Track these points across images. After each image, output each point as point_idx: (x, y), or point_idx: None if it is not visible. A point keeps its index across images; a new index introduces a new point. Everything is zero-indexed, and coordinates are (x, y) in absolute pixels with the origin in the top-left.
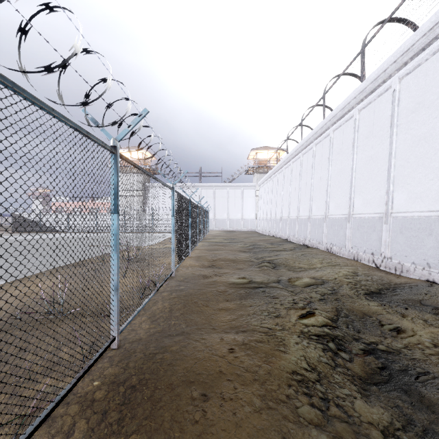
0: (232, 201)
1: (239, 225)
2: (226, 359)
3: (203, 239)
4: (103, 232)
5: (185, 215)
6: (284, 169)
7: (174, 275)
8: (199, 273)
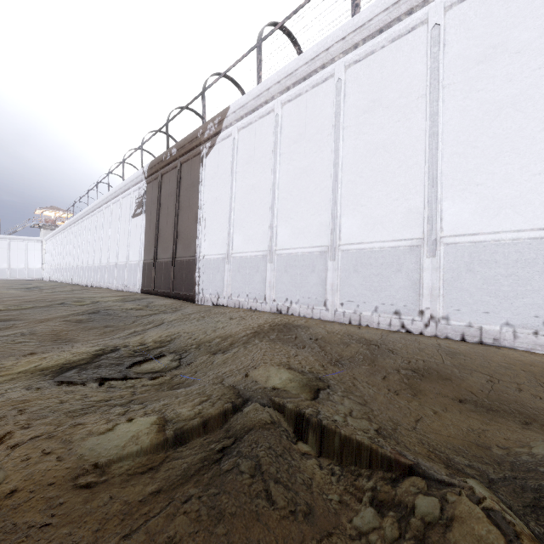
0: (14, 252)
1: (22, 274)
2: None
3: None
4: None
5: None
6: (57, 236)
7: None
8: None
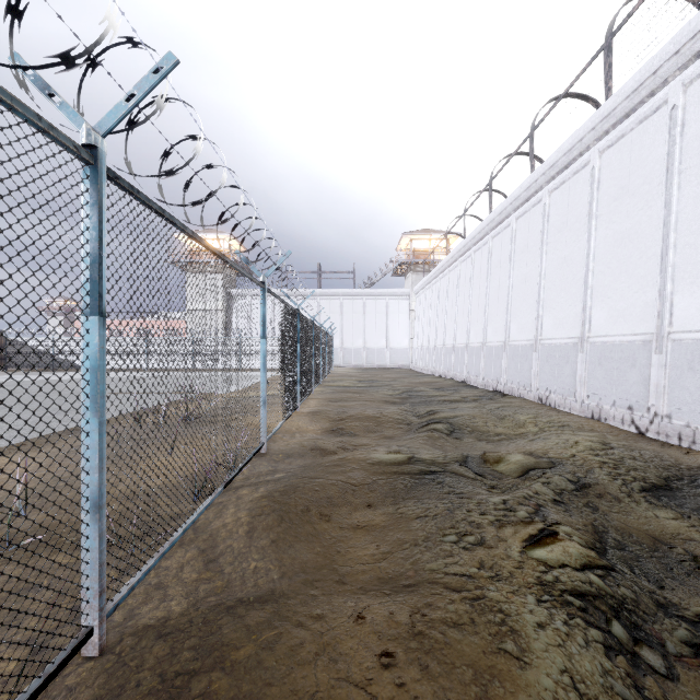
0: (371, 319)
1: (382, 358)
2: (373, 697)
3: (323, 382)
4: (158, 369)
5: (289, 337)
6: (459, 264)
7: (266, 450)
8: (315, 444)
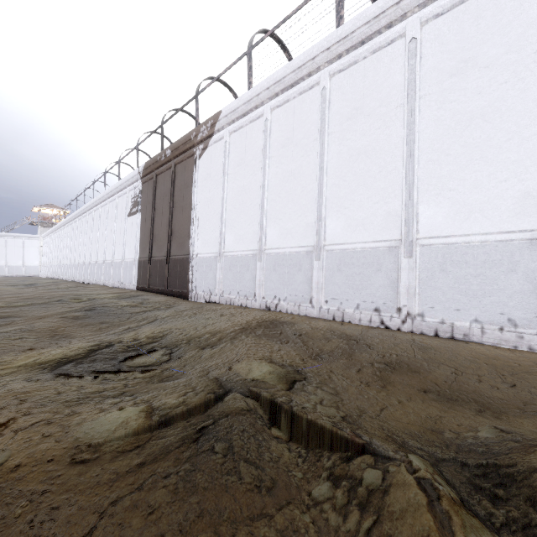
0: (11, 249)
1: (20, 271)
2: None
3: None
4: None
5: None
6: (55, 234)
7: None
8: None
